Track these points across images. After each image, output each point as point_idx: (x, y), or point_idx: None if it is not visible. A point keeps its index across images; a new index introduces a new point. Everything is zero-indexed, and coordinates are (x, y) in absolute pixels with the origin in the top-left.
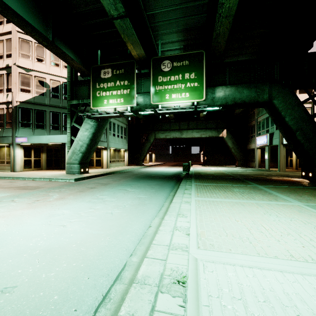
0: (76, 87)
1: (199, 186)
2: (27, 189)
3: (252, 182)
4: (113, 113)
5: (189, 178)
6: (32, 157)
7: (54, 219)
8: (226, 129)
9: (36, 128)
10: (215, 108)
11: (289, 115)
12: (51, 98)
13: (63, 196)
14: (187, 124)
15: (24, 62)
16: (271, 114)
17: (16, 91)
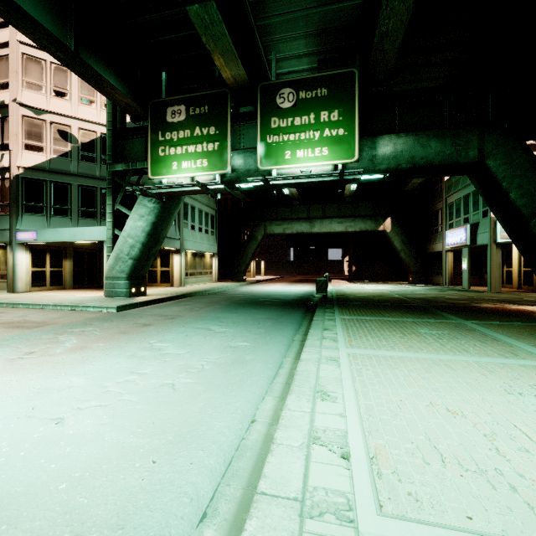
0: (123, 140)
1: (350, 322)
2: (22, 328)
3: (449, 314)
4: (189, 185)
5: (329, 306)
6: (48, 267)
7: (45, 403)
8: (390, 217)
9: (54, 215)
10: (375, 177)
11: (516, 187)
12: (80, 162)
13: (85, 344)
14: (322, 209)
15: (32, 97)
16: (481, 186)
17: (17, 148)
